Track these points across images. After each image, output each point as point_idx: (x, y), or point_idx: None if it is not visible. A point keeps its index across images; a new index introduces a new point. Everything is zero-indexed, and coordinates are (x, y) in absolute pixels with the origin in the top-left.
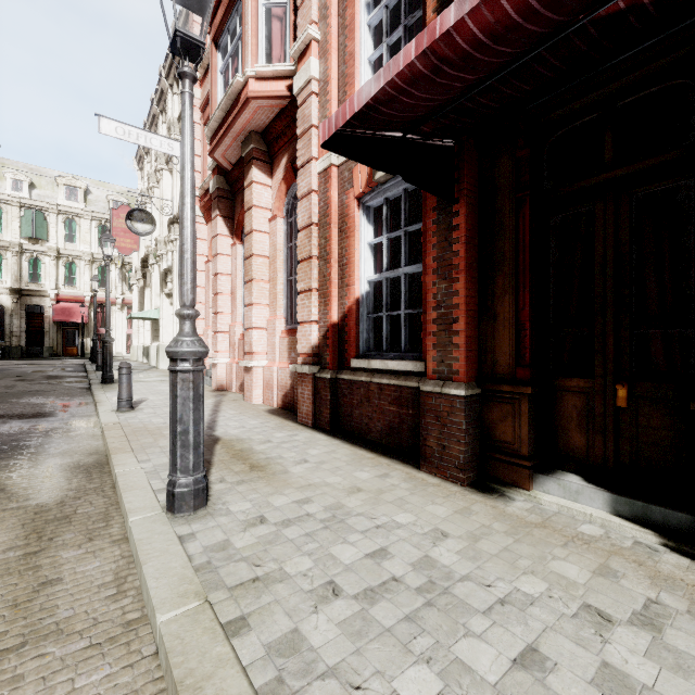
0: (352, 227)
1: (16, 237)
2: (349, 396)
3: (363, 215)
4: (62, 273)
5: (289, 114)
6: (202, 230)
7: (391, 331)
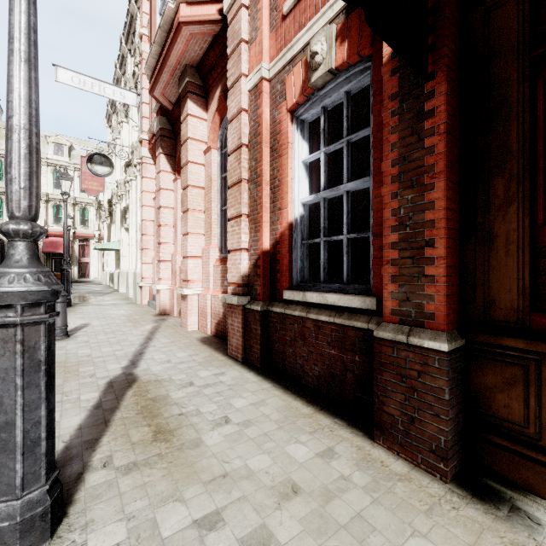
0: (284, 144)
1: None
2: (281, 332)
3: (296, 130)
4: (51, 213)
5: (221, 41)
6: (151, 170)
7: (328, 259)
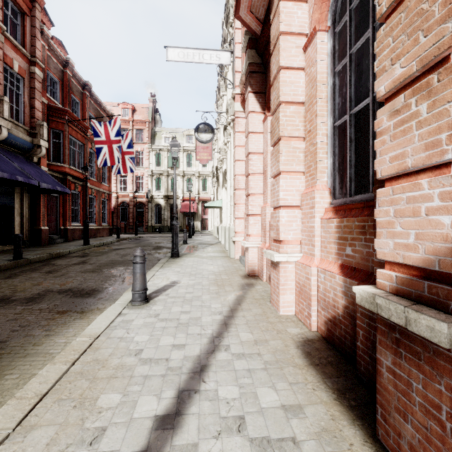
0: None
1: (166, 167)
2: None
3: None
4: (185, 184)
5: None
6: (243, 124)
7: None
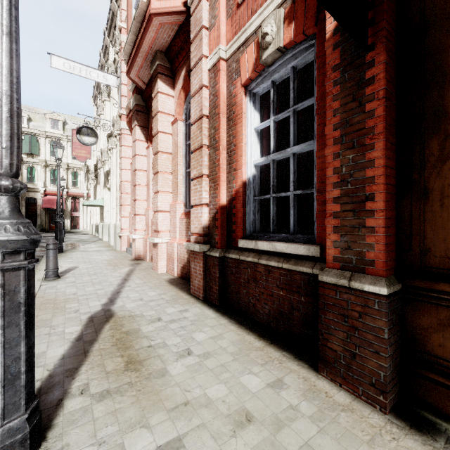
0: (239, 114)
1: None
2: (236, 275)
3: (249, 102)
4: (48, 176)
5: (185, 29)
6: (128, 140)
7: (277, 213)
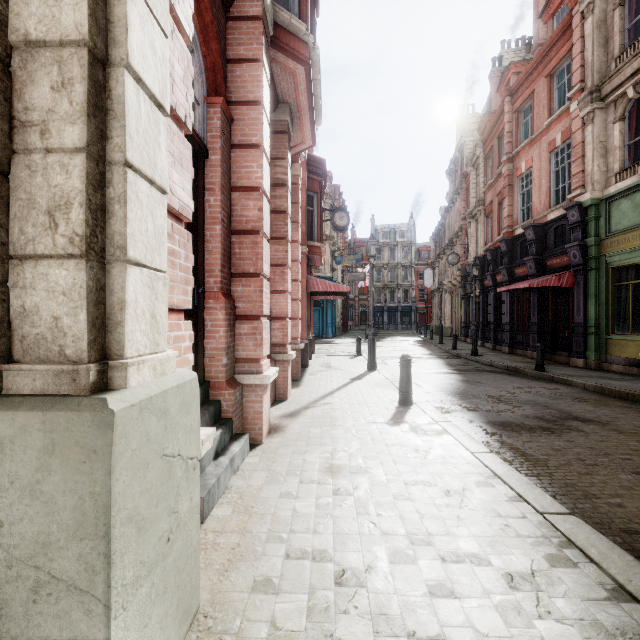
0: None
1: None
2: None
3: None
4: None
5: None
6: None
7: None
